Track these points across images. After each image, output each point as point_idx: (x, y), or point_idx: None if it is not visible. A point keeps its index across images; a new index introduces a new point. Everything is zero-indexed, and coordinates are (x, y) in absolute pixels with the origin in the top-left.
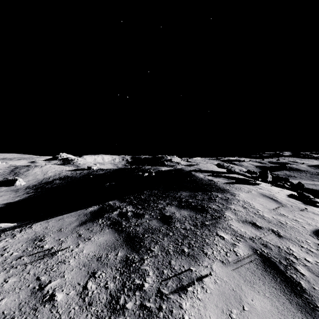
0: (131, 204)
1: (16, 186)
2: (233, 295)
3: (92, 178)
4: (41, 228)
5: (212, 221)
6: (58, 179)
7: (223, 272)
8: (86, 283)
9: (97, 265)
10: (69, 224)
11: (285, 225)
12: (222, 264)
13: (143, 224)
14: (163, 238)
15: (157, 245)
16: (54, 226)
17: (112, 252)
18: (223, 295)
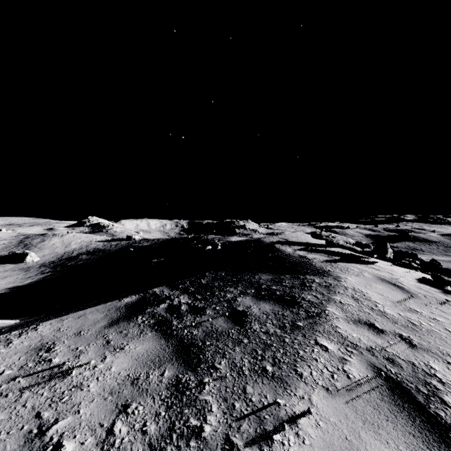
0: (186, 293)
1: (27, 263)
2: (346, 448)
3: (133, 252)
4: (50, 330)
5: (307, 321)
6: (85, 254)
7: (329, 407)
8: (113, 424)
9: (131, 392)
10: (93, 323)
11: (419, 327)
12: (327, 393)
13: (203, 324)
14: (233, 347)
15: (225, 359)
16: (71, 326)
17: (155, 371)
18: (331, 449)
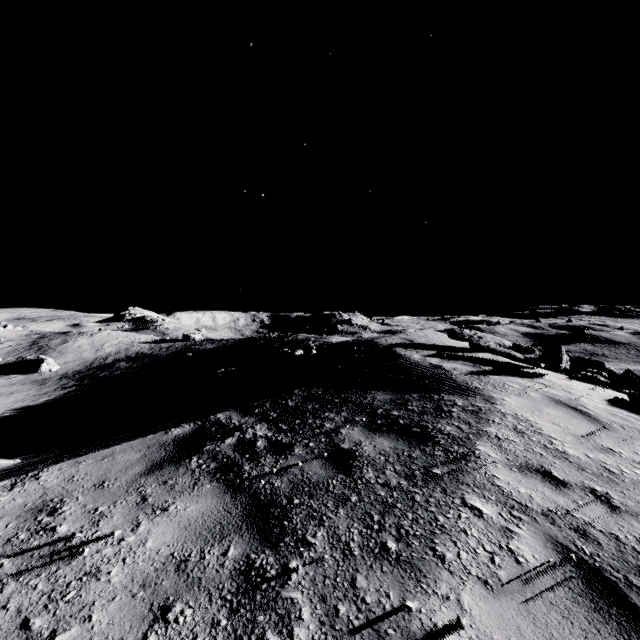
0: (265, 420)
1: (42, 374)
2: None
3: (192, 358)
4: (59, 479)
5: (448, 467)
6: (123, 360)
7: (490, 614)
8: None
9: (175, 584)
10: (124, 468)
11: (619, 477)
12: (485, 589)
13: (290, 471)
14: (335, 508)
15: (322, 529)
16: (90, 473)
17: (214, 548)
18: None
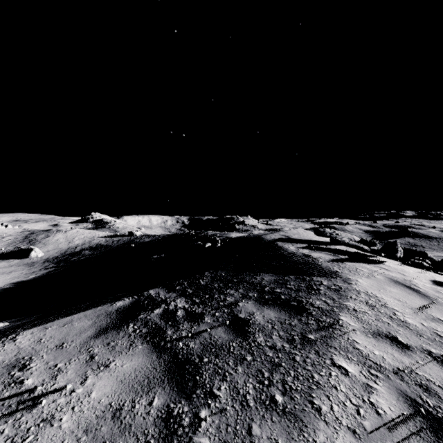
0: (183, 295)
1: (31, 259)
2: None
3: (135, 248)
4: (30, 341)
5: (319, 333)
6: (87, 249)
7: None
8: None
9: (111, 430)
10: (79, 332)
11: None
12: (354, 438)
13: (201, 335)
14: (235, 366)
15: (225, 383)
16: (53, 336)
17: (143, 398)
18: None
